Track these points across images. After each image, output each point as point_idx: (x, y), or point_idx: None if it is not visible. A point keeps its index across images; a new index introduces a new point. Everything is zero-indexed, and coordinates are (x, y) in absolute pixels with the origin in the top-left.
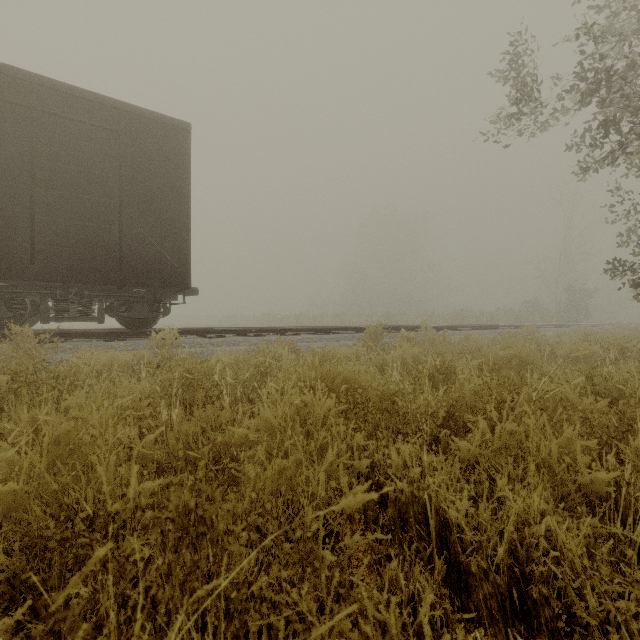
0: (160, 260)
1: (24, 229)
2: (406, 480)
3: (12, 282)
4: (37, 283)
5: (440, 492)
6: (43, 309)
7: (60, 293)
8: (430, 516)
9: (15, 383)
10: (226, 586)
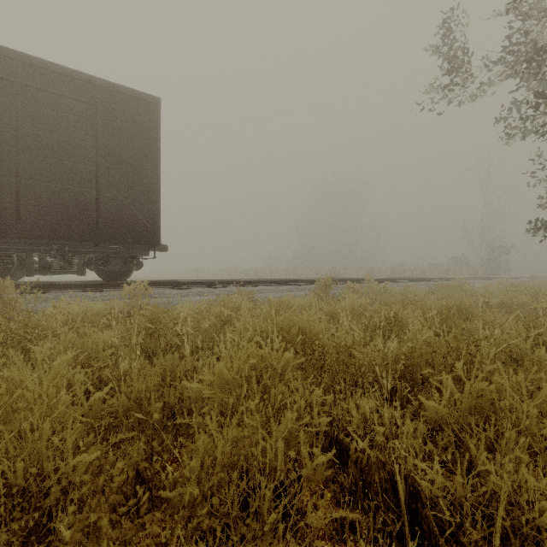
0: (133, 220)
1: (10, 191)
2: (367, 439)
3: (1, 239)
4: (24, 240)
5: (409, 459)
6: (28, 263)
7: (43, 249)
8: (401, 490)
9: None
10: None
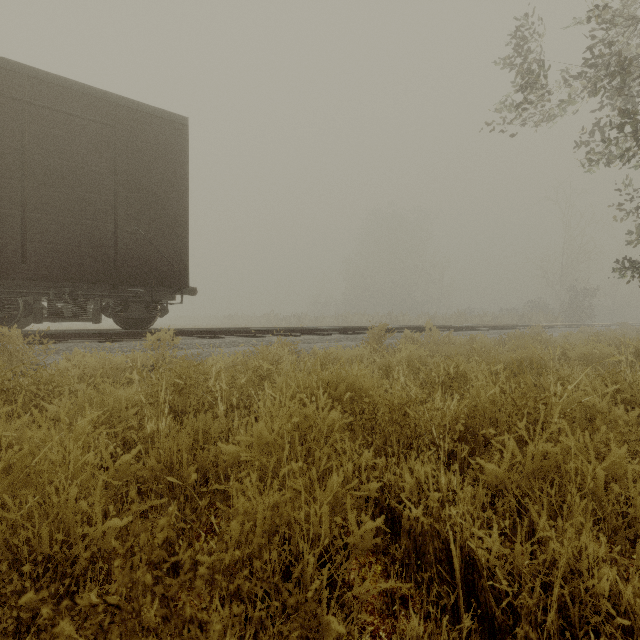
0: (157, 259)
1: (15, 226)
2: (422, 506)
3: (4, 281)
4: (30, 282)
5: (465, 526)
6: (36, 309)
7: (53, 293)
8: (455, 558)
9: None
10: None
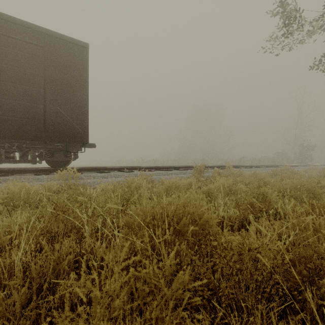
0: (69, 126)
1: None
2: None
3: None
4: None
5: None
6: None
7: (7, 146)
8: None
9: None
10: None
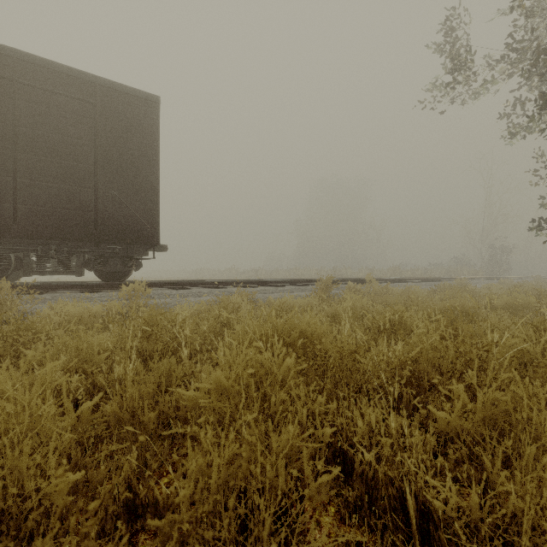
0: (132, 219)
1: (7, 191)
2: (374, 451)
3: None
4: (21, 240)
5: (419, 475)
6: (26, 264)
7: (41, 249)
8: (412, 510)
9: None
10: None
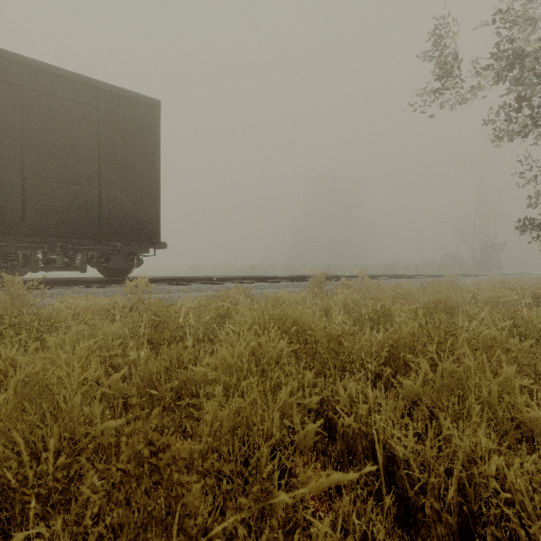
0: (134, 218)
1: (16, 191)
2: (353, 416)
3: (6, 237)
4: (28, 238)
5: (387, 429)
6: (33, 260)
7: (48, 246)
8: (379, 453)
9: (1, 325)
10: (179, 540)
